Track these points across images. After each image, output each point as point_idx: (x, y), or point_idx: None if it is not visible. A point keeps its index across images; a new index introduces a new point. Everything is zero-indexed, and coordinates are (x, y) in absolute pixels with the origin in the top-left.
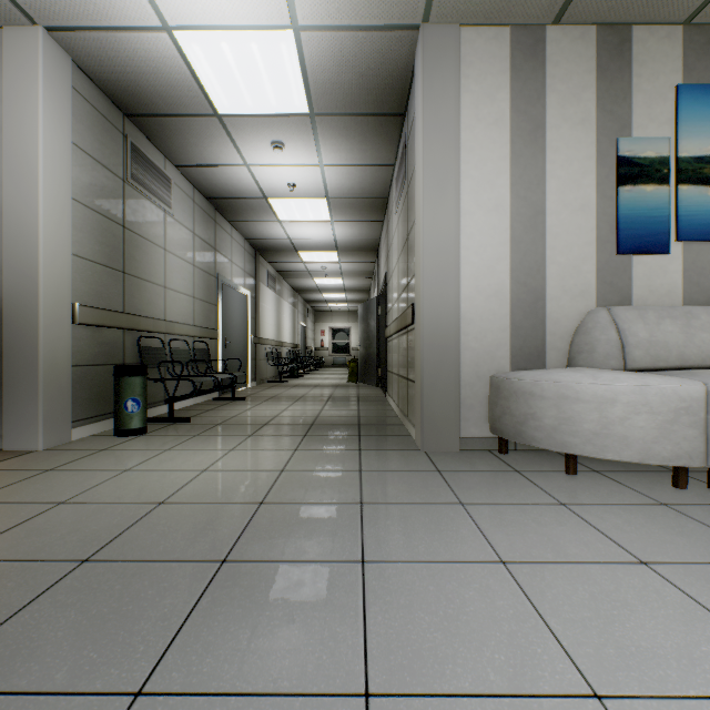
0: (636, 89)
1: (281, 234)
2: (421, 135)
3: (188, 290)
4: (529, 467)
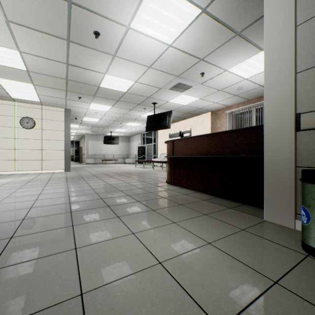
0: None
1: None
2: None
3: None
4: None
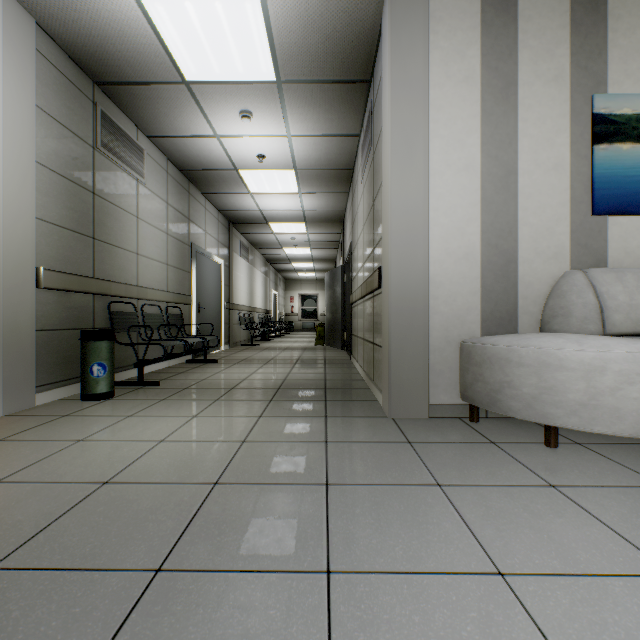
0: (611, 44)
1: (252, 206)
2: (388, 93)
3: (161, 257)
4: (505, 438)
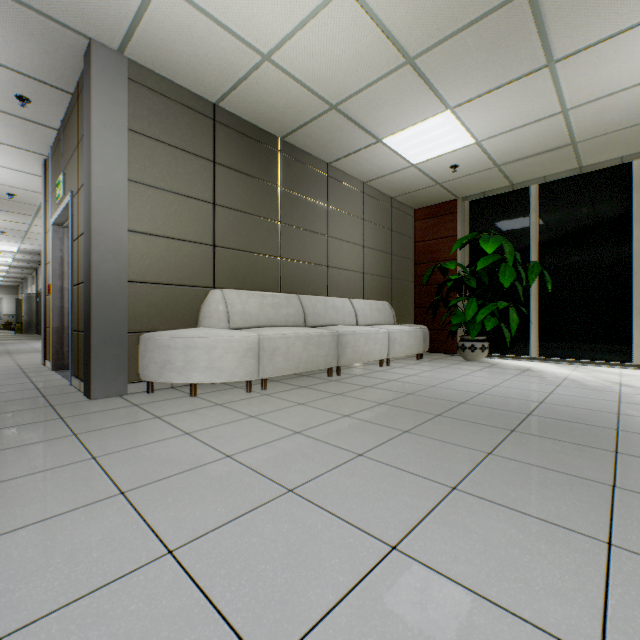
0: None
1: None
2: None
3: None
4: None
